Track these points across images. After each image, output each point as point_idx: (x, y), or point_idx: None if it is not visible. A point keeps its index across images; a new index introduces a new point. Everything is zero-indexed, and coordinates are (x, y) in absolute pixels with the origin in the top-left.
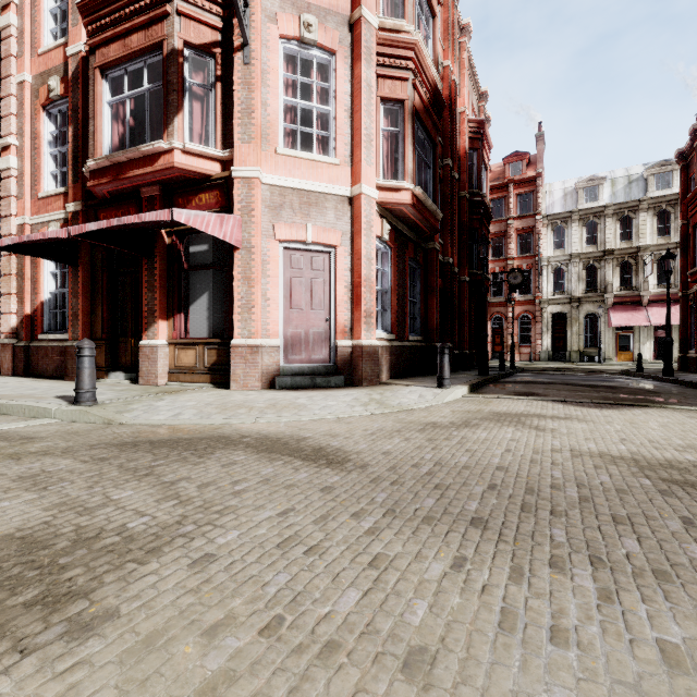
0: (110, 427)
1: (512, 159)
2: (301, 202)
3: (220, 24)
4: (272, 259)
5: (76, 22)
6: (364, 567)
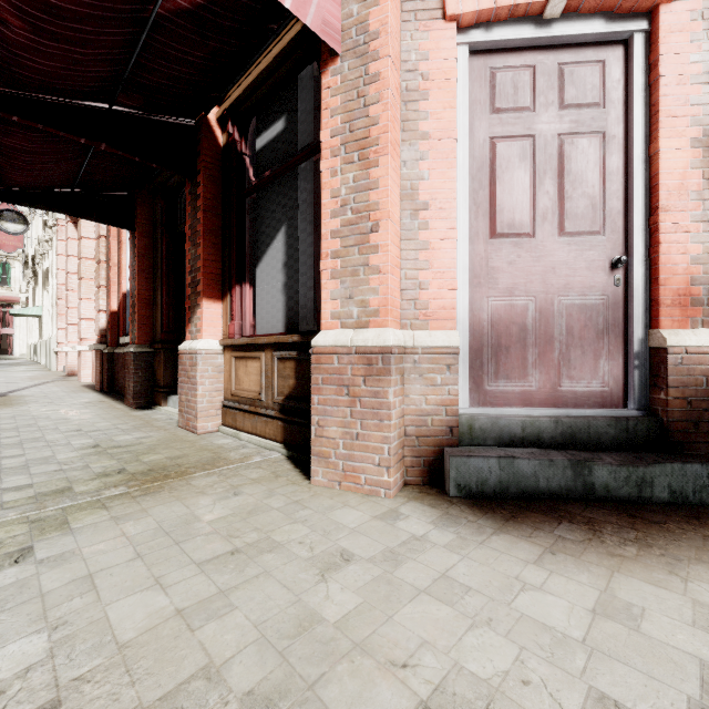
0: None
1: None
2: None
3: None
4: (435, 83)
5: None
6: None
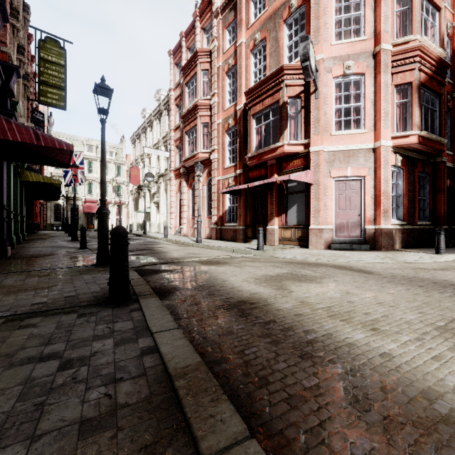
0: (275, 258)
1: None
2: (344, 156)
3: (303, 83)
4: (329, 187)
5: (240, 95)
6: (378, 286)
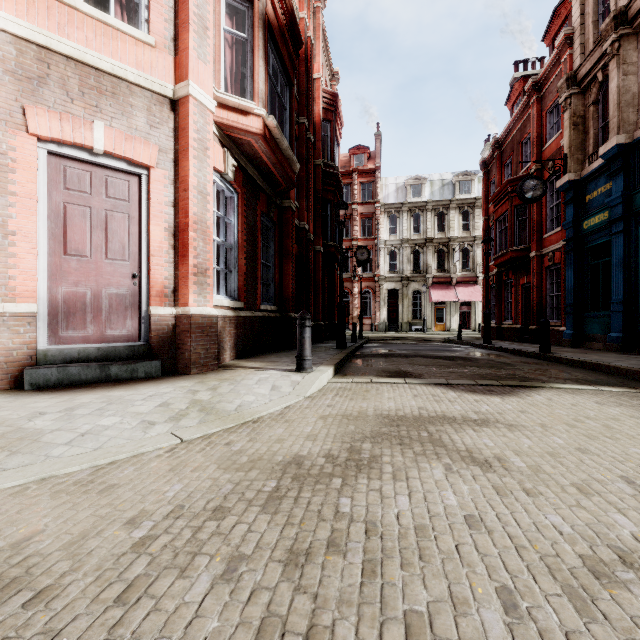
0: None
1: (356, 151)
2: (83, 82)
3: None
4: (21, 166)
5: None
6: None
